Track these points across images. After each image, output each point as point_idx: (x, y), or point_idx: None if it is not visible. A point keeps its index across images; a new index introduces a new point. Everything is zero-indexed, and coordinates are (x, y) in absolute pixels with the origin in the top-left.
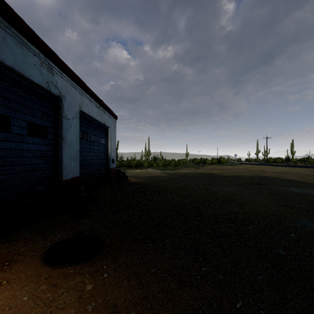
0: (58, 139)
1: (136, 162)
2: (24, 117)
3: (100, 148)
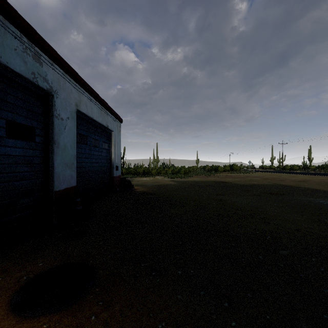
0: (49, 142)
1: (143, 169)
2: (1, 115)
3: (102, 154)
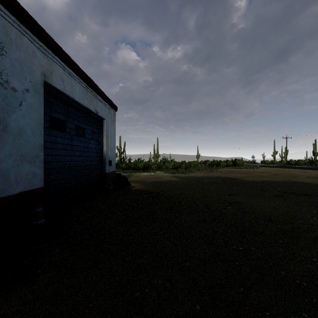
0: None
1: (143, 164)
2: None
3: (90, 146)
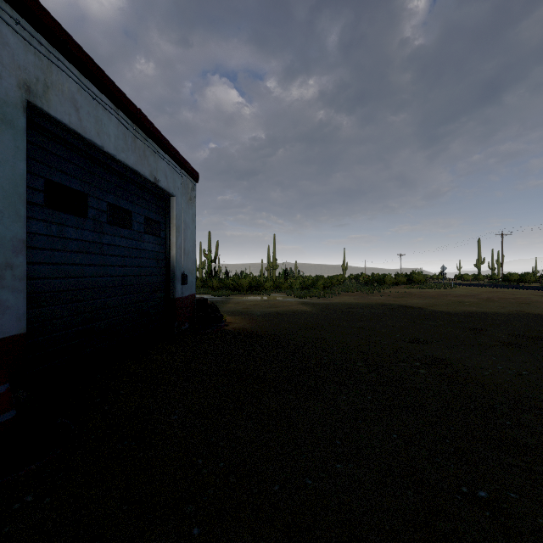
0: None
1: (249, 280)
2: None
3: (144, 246)
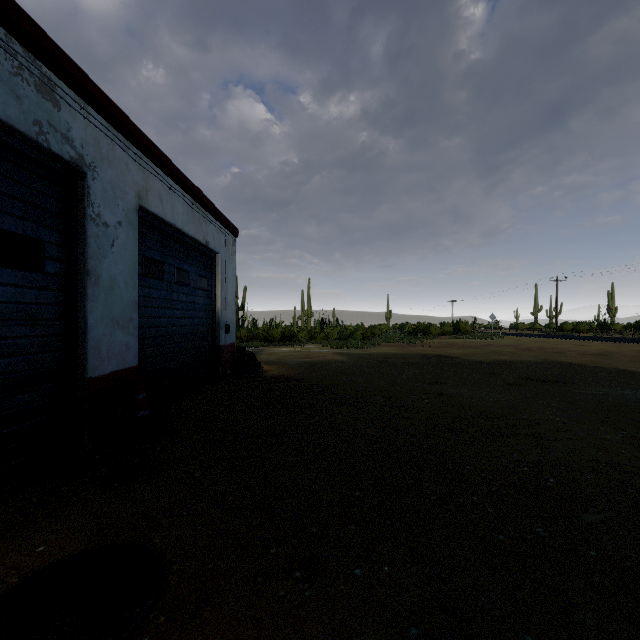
0: (76, 273)
1: (282, 330)
2: None
3: (197, 300)
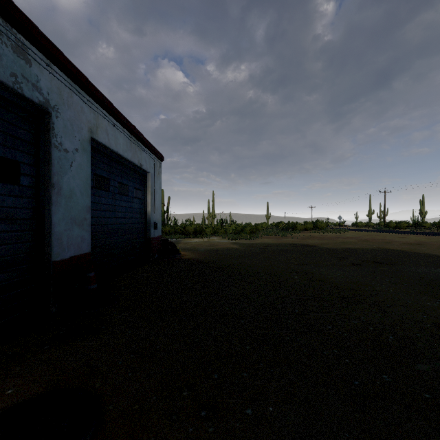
0: (44, 185)
1: (194, 227)
2: None
3: (134, 206)
